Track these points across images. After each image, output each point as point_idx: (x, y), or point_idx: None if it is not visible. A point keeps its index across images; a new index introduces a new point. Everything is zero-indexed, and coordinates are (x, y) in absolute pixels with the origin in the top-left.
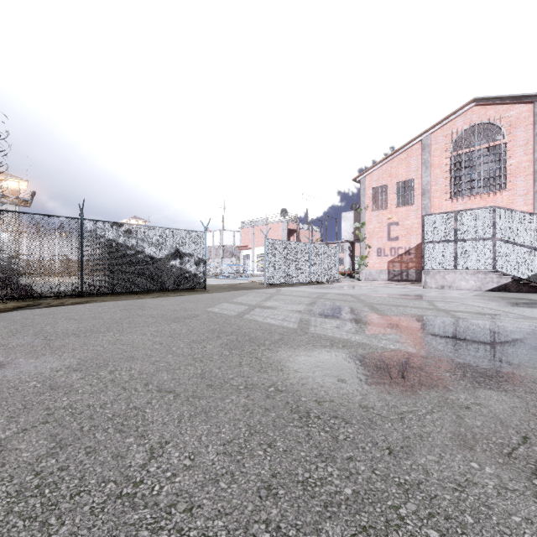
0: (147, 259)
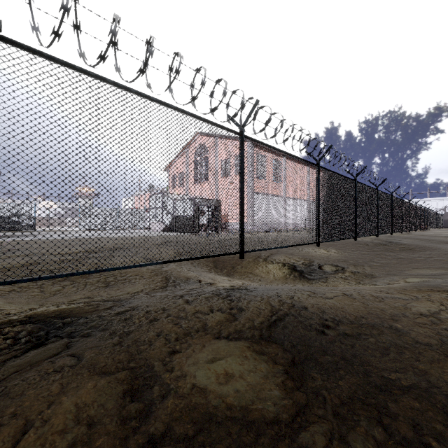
0: None
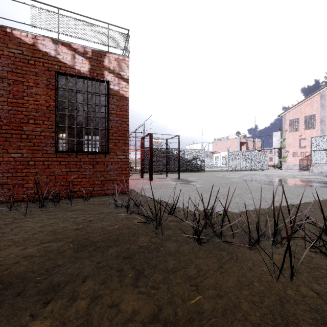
0: (185, 160)
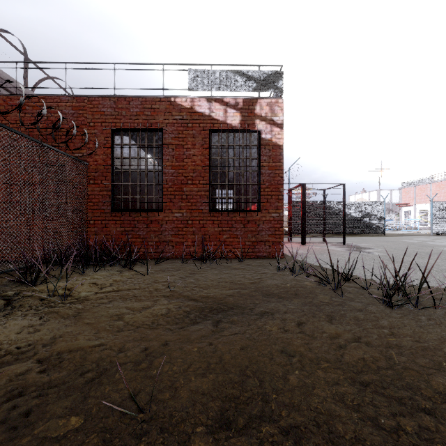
0: (351, 218)
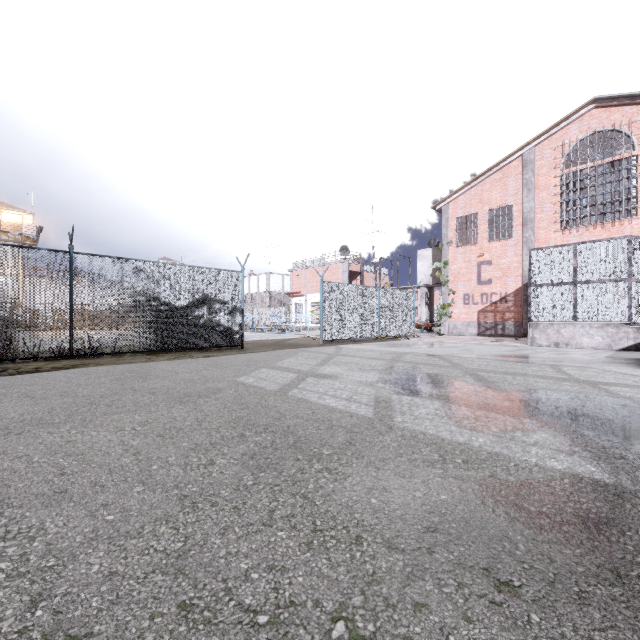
0: (163, 308)
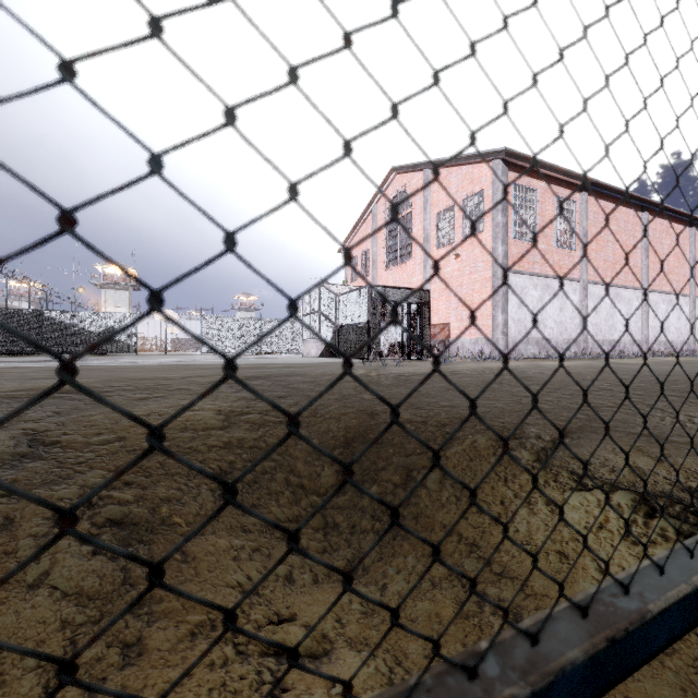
0: (87, 333)
